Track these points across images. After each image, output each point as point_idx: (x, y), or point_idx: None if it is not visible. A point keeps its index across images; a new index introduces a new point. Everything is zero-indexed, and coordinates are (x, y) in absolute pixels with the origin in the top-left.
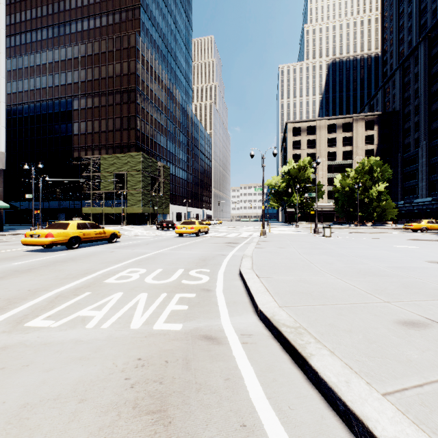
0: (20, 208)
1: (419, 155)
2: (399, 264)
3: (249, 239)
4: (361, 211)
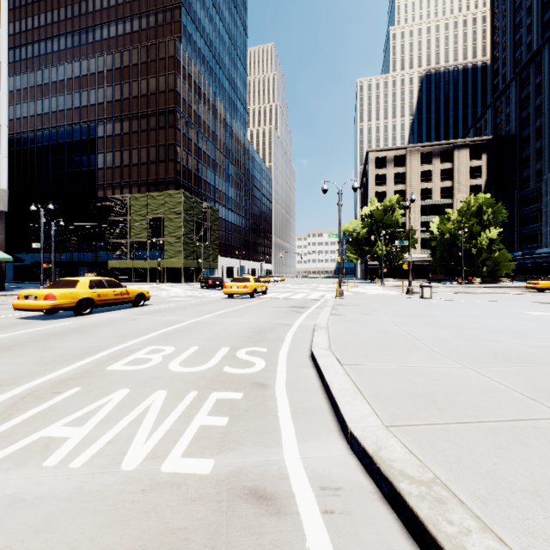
0: (32, 261)
1: (542, 191)
2: (549, 342)
3: (321, 301)
4: (466, 265)
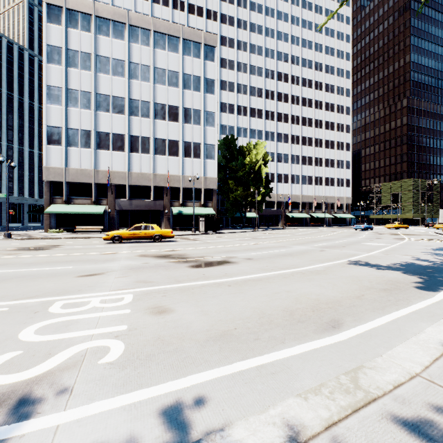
0: None
1: None
2: None
3: None
4: None
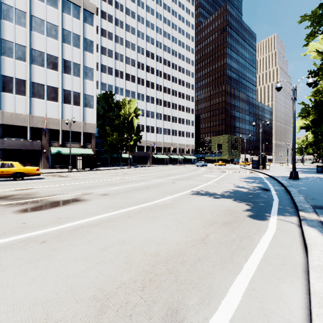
0: None
1: None
2: None
3: None
4: None
